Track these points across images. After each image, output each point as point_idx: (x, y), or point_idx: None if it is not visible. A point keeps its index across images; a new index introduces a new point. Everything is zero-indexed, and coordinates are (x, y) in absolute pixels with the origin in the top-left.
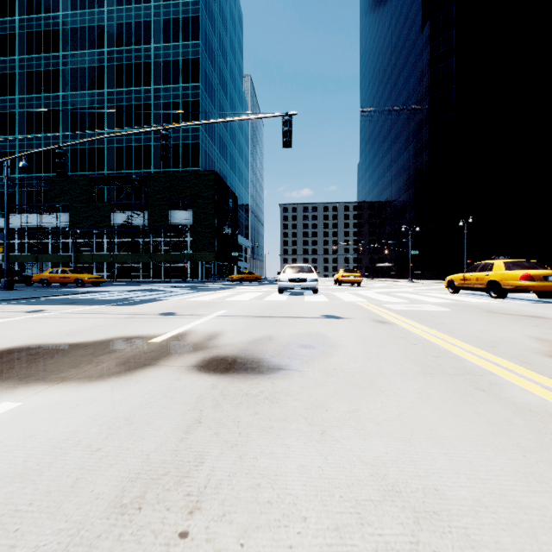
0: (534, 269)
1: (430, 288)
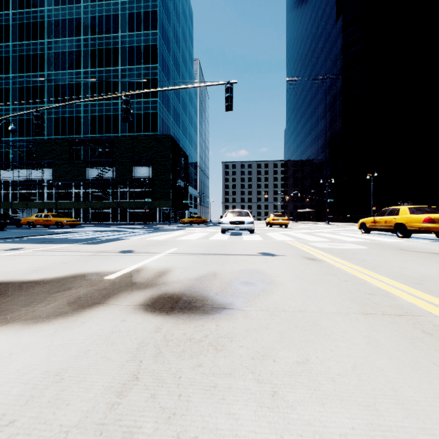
0: (434, 213)
1: (345, 229)
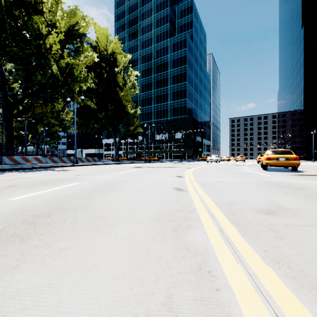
0: None
1: None
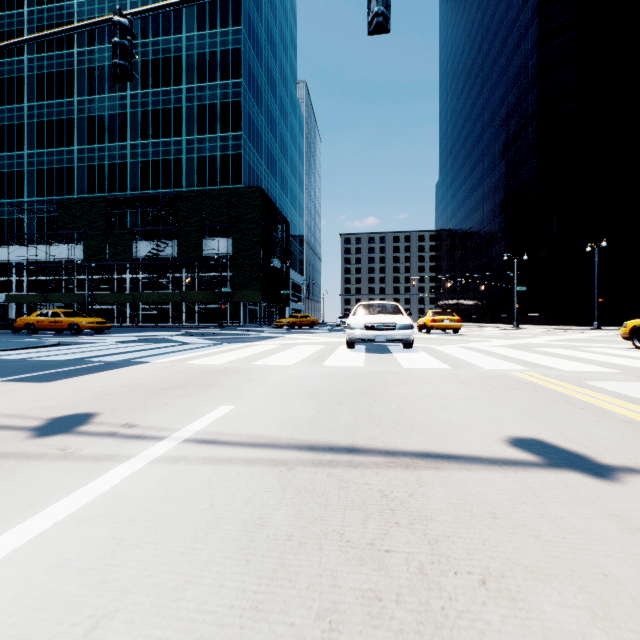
0: None
1: (570, 338)
